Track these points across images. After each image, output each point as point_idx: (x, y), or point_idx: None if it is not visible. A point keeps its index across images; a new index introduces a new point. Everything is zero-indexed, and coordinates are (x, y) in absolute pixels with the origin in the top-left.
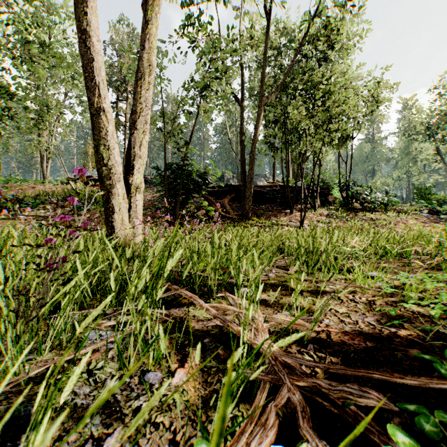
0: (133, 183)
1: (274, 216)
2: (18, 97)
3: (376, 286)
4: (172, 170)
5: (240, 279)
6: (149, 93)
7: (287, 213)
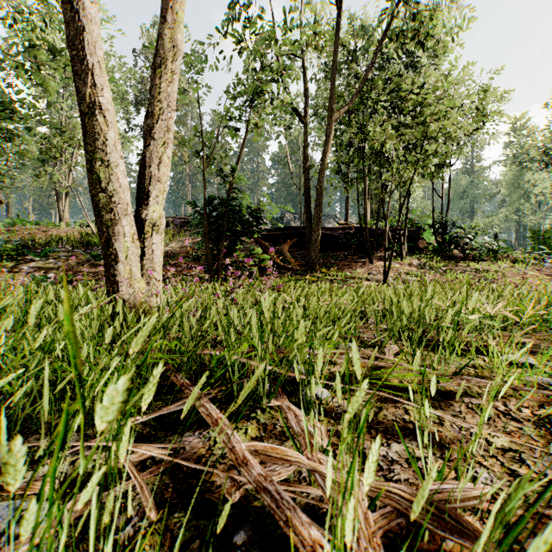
0: (147, 218)
1: (348, 267)
2: (20, 115)
3: (532, 381)
4: (213, 206)
5: (311, 389)
6: (172, 87)
7: (365, 263)
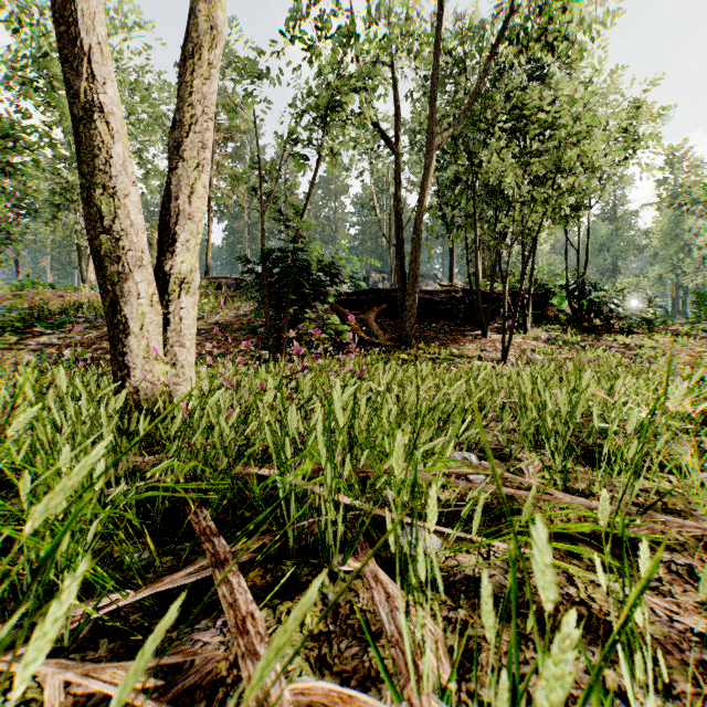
0: (173, 271)
1: (454, 342)
2: (26, 144)
3: None
4: (275, 260)
5: (417, 565)
6: (210, 86)
7: (477, 336)
